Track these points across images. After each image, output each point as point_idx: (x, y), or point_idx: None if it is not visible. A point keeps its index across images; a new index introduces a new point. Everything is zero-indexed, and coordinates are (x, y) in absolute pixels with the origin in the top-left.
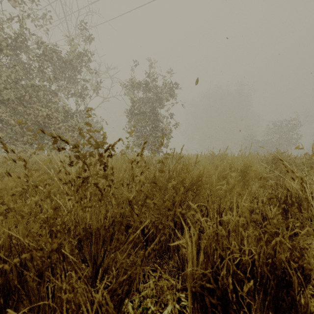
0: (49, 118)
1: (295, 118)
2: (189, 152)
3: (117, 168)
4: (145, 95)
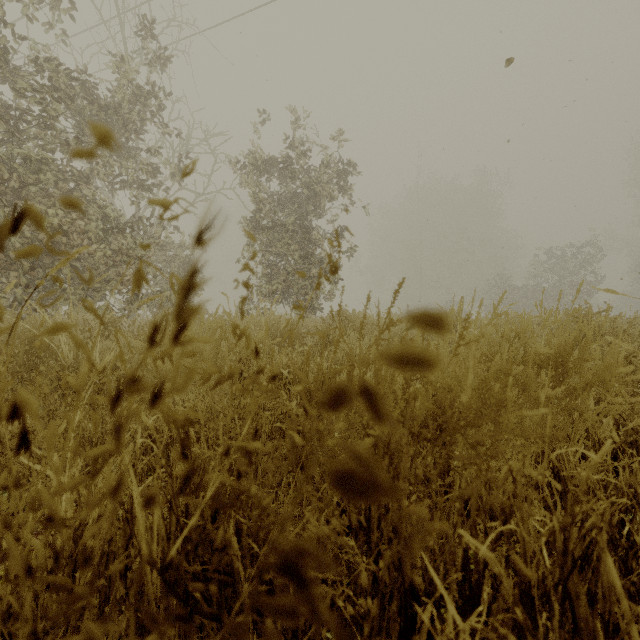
0: (66, 233)
1: (590, 241)
2: (377, 310)
3: (201, 351)
4: (285, 188)
